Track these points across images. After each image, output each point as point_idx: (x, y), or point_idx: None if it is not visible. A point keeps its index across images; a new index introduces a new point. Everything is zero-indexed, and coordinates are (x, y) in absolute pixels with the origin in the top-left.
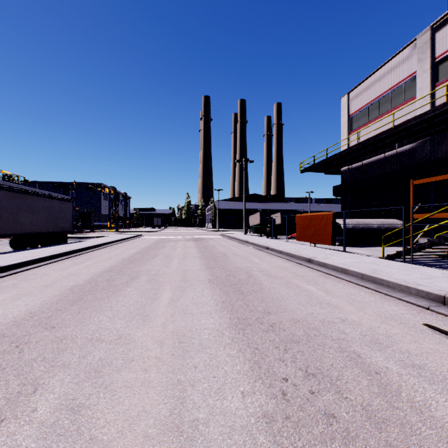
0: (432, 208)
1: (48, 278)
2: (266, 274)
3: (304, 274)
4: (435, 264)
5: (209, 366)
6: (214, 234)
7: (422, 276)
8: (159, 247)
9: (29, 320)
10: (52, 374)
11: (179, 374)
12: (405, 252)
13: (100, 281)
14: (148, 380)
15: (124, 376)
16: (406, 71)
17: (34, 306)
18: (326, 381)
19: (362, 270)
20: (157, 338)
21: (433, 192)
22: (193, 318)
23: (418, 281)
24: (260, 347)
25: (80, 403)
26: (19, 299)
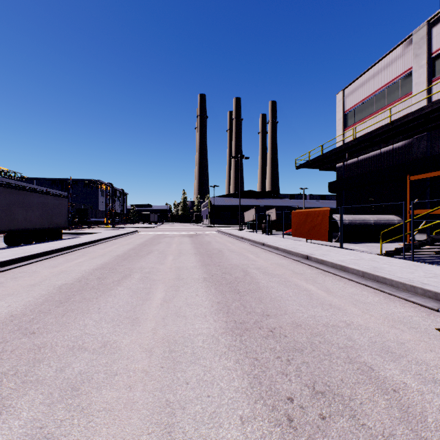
0: (429, 204)
1: (37, 276)
2: (263, 272)
3: (302, 272)
4: (436, 261)
5: (203, 382)
6: (210, 230)
7: (426, 275)
8: (154, 243)
9: (8, 325)
10: (22, 393)
11: (168, 393)
12: (405, 248)
13: (91, 279)
14: (131, 400)
15: (104, 395)
16: (402, 67)
17: (17, 307)
18: (338, 402)
19: (362, 268)
20: (145, 346)
21: (430, 187)
22: (186, 322)
23: (423, 279)
24: (260, 357)
25: (49, 433)
26: (2, 299)
